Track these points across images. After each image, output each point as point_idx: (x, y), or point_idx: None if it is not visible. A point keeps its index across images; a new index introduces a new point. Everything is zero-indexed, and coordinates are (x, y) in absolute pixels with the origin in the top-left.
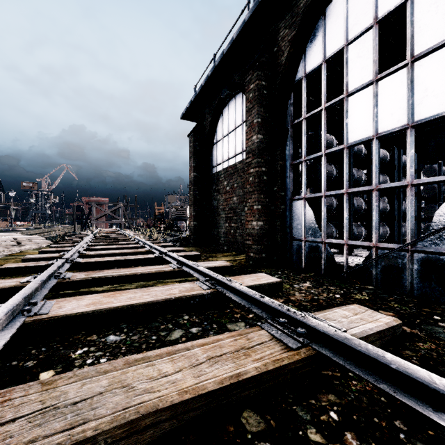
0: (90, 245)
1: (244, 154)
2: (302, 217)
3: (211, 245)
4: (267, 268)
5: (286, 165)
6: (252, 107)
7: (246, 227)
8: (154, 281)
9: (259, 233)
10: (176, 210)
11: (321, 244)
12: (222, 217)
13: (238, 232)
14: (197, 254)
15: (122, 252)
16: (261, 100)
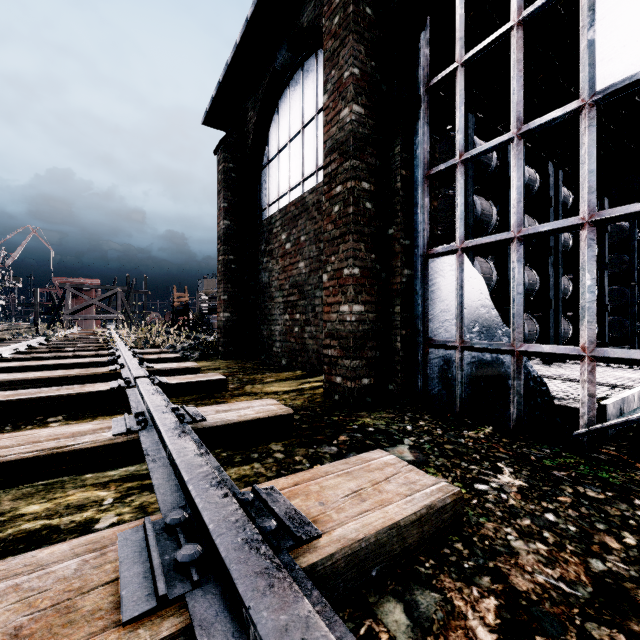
0: (4, 360)
1: (320, 175)
2: (456, 293)
3: (258, 355)
4: (375, 413)
5: (413, 180)
6: (338, 45)
7: (325, 319)
8: (33, 487)
9: (356, 332)
10: (209, 298)
11: (509, 356)
12: (277, 304)
13: (307, 331)
14: (216, 378)
15: (45, 375)
16: (361, 27)
